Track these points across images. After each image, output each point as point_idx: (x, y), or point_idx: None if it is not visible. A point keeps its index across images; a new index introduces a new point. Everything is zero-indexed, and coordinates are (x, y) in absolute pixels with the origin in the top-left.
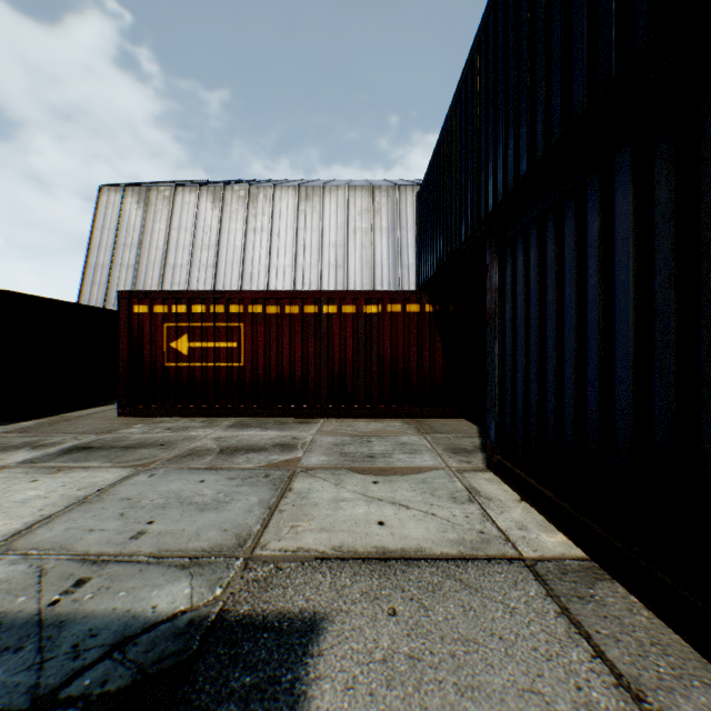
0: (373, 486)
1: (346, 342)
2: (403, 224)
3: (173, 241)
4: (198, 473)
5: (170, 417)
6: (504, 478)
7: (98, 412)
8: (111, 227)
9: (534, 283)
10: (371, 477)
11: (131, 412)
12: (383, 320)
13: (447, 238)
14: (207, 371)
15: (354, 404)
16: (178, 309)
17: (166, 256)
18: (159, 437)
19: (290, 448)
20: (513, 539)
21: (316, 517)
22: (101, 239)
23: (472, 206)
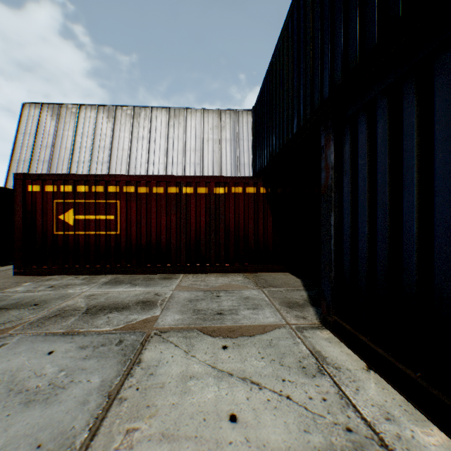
0: (223, 352)
1: (200, 215)
2: (241, 137)
3: (78, 144)
4: (52, 341)
5: (59, 274)
6: (342, 337)
7: (1, 271)
8: (31, 132)
9: (384, 154)
10: (220, 339)
11: (26, 271)
12: (229, 199)
13: (279, 134)
14: (89, 238)
15: (207, 263)
16: (66, 188)
17: (72, 154)
18: (38, 295)
19: (150, 305)
20: (389, 441)
21: (159, 409)
22: (24, 141)
23: (304, 100)
